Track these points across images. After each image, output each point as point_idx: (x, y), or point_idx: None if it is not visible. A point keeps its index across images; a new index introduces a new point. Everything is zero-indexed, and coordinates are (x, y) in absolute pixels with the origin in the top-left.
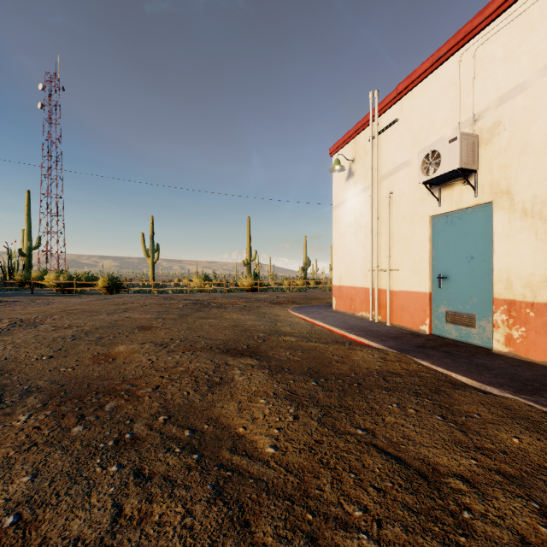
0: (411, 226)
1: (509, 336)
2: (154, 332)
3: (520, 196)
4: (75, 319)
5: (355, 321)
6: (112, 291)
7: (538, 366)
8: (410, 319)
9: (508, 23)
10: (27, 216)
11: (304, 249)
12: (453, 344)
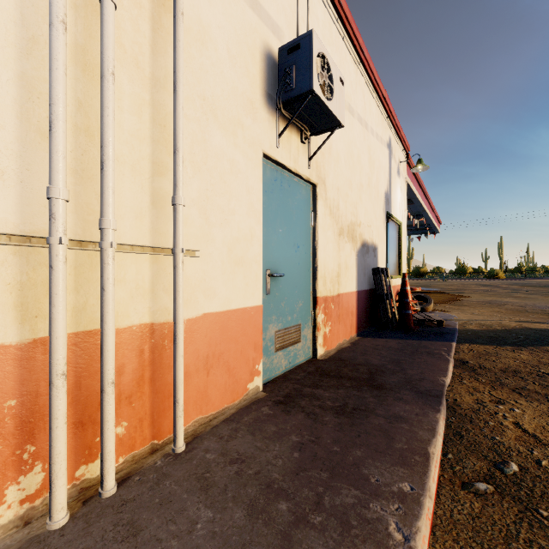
0: (232, 145)
1: (325, 334)
2: None
3: (329, 193)
4: None
5: None
6: None
7: (349, 349)
8: (229, 381)
9: (326, 5)
10: None
11: None
12: (322, 372)
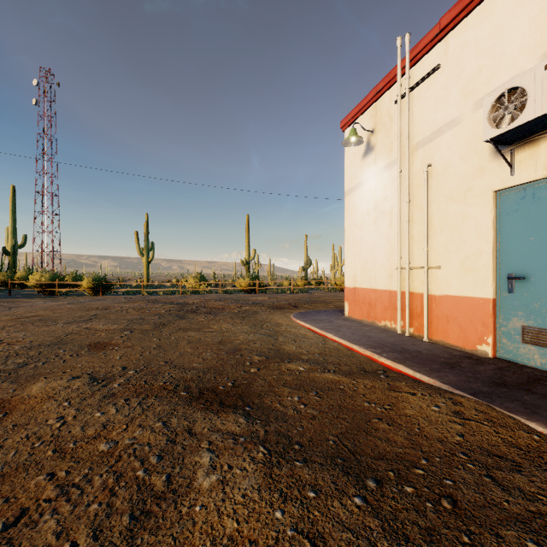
0: (462, 206)
1: None
2: (107, 353)
3: None
4: (18, 331)
5: (380, 335)
6: (98, 292)
7: None
8: (460, 334)
9: None
10: (12, 212)
11: (305, 249)
12: (546, 379)
